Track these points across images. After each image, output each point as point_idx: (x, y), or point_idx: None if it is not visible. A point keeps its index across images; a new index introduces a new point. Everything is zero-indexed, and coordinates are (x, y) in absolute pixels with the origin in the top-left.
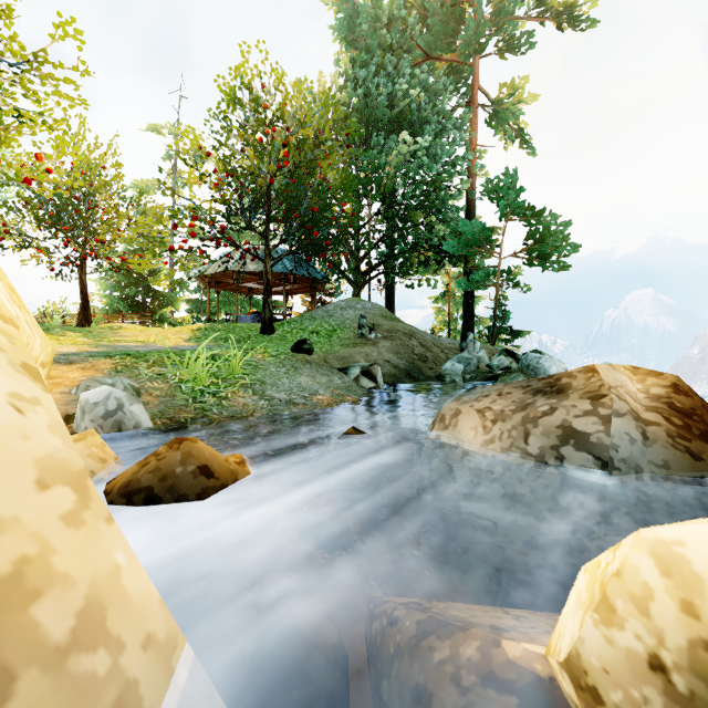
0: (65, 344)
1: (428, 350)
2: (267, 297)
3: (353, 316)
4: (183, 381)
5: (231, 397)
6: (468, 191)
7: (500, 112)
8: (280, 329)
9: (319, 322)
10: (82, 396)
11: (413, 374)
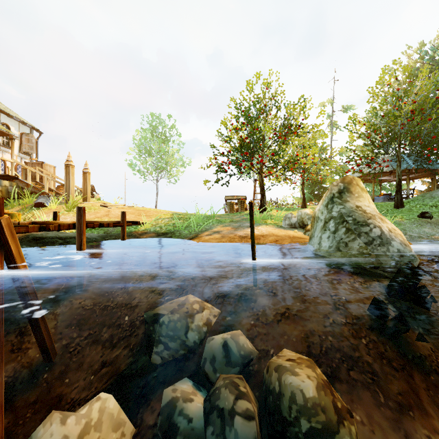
0: None
1: None
2: (398, 188)
3: None
4: None
5: None
6: None
7: None
8: (407, 205)
9: (437, 199)
10: None
11: None
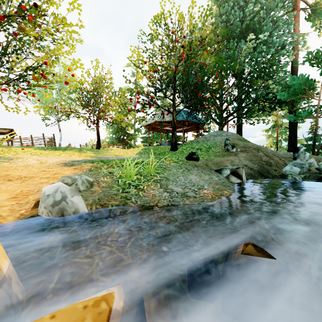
0: (81, 156)
1: (271, 158)
2: (173, 131)
3: (220, 140)
4: (121, 177)
5: (146, 189)
6: (293, 62)
7: (317, 9)
8: (180, 148)
9: (201, 143)
10: (42, 189)
11: (263, 174)
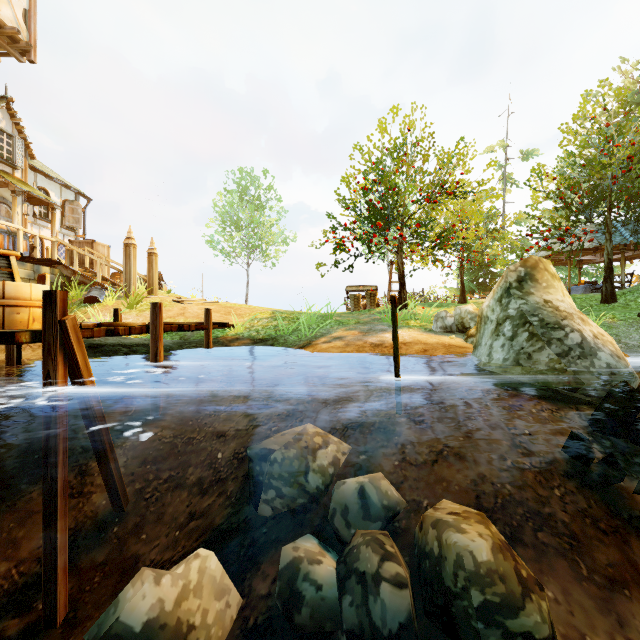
0: None
1: None
2: (607, 273)
3: None
4: None
5: None
6: None
7: None
8: (621, 298)
9: None
10: None
11: None
